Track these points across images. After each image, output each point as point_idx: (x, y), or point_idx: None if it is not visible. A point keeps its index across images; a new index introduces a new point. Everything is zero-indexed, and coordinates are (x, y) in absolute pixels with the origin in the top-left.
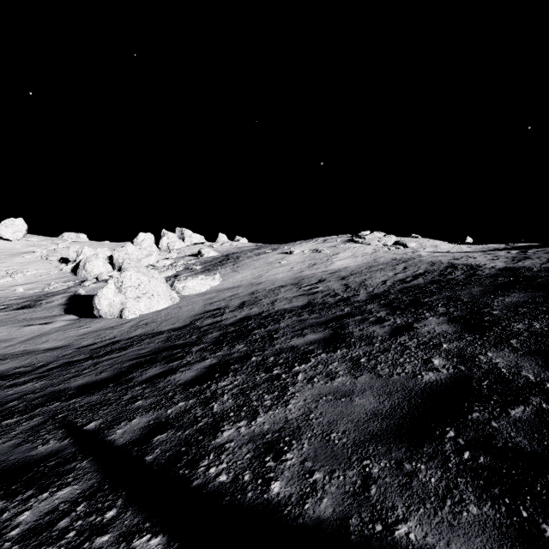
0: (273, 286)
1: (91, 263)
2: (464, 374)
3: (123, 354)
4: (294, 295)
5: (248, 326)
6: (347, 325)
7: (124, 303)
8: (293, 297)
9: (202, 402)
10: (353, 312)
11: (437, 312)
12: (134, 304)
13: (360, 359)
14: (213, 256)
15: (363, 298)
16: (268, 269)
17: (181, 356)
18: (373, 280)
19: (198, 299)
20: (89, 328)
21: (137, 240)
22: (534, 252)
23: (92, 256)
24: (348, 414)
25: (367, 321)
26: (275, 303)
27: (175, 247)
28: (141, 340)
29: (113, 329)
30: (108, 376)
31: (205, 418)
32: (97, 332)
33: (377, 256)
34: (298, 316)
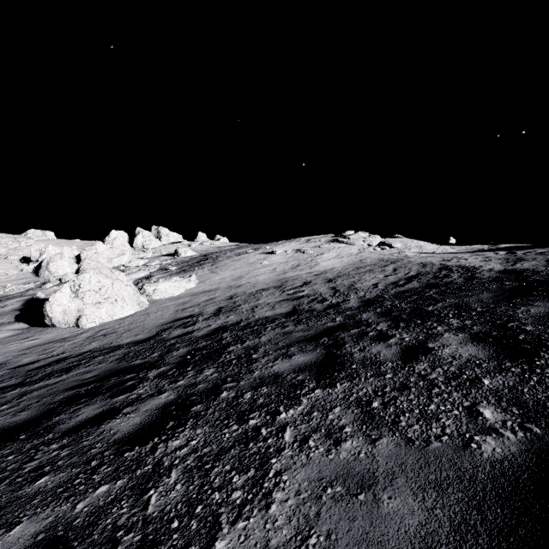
0: (253, 290)
1: (55, 263)
2: (547, 444)
3: (63, 380)
4: (277, 300)
5: (222, 340)
6: (343, 342)
7: (82, 309)
8: (276, 302)
9: (135, 488)
10: (347, 323)
11: (452, 326)
12: (93, 310)
13: (372, 403)
14: (190, 256)
15: (355, 305)
16: (249, 270)
17: (132, 385)
18: (363, 283)
19: (170, 304)
20: (36, 340)
21: (109, 238)
22: (524, 253)
23: (56, 255)
24: (378, 543)
25: (367, 336)
26: (256, 309)
27: (151, 246)
28: (92, 358)
29: (64, 342)
30: (27, 418)
31: (129, 532)
32: (44, 345)
33: (362, 256)
34: (283, 328)
